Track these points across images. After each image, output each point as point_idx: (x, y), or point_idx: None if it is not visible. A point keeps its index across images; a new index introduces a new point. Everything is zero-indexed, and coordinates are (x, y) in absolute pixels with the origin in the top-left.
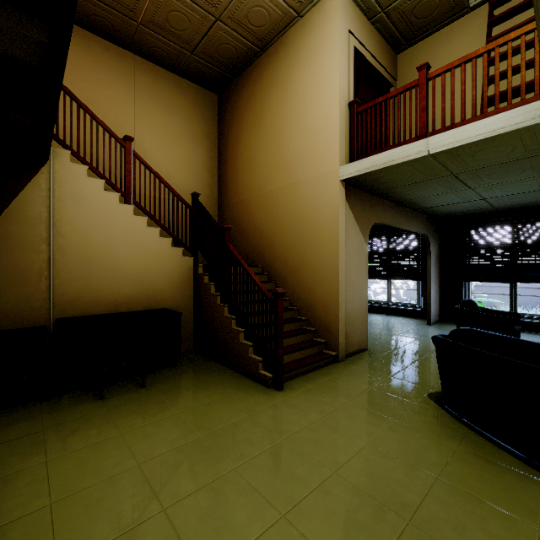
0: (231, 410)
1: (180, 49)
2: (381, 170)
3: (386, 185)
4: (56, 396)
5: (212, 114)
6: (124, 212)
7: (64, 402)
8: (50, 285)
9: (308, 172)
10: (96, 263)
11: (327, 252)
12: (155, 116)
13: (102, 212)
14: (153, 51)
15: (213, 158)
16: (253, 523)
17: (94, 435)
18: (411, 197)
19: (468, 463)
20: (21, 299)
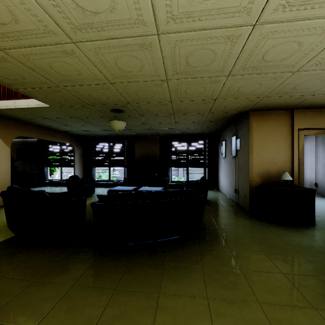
0: None
1: None
2: None
3: (17, 117)
4: None
5: None
6: None
7: None
8: None
9: None
10: None
11: None
12: None
13: None
14: None
15: None
16: None
17: None
18: (44, 125)
19: None
20: None
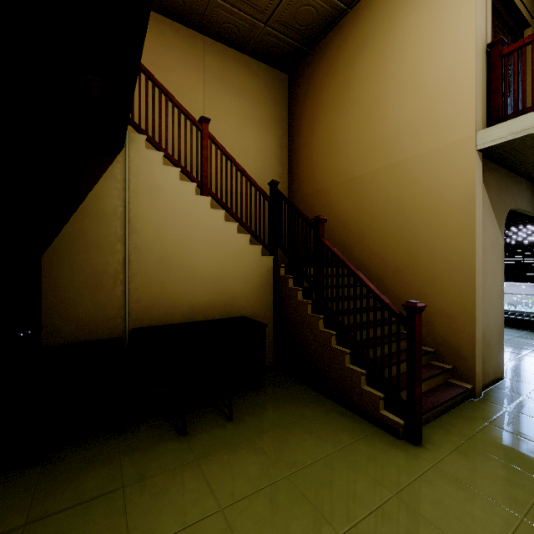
0: (363, 479)
1: (253, 21)
2: None
3: None
4: (133, 425)
5: (281, 96)
6: (200, 205)
7: (143, 435)
8: (125, 290)
9: (420, 145)
10: (172, 264)
11: (455, 249)
12: (224, 101)
13: (178, 205)
14: (224, 28)
15: (282, 145)
16: None
17: (186, 507)
18: None
19: None
20: (96, 307)
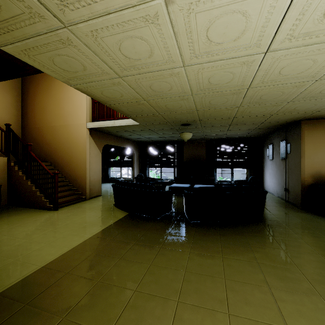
0: (33, 218)
1: None
2: (102, 127)
3: (107, 131)
4: None
5: None
6: None
7: None
8: None
9: (74, 122)
10: None
11: (82, 156)
12: None
13: None
14: None
15: (18, 100)
16: (42, 232)
17: None
18: (120, 135)
19: (111, 214)
20: None
